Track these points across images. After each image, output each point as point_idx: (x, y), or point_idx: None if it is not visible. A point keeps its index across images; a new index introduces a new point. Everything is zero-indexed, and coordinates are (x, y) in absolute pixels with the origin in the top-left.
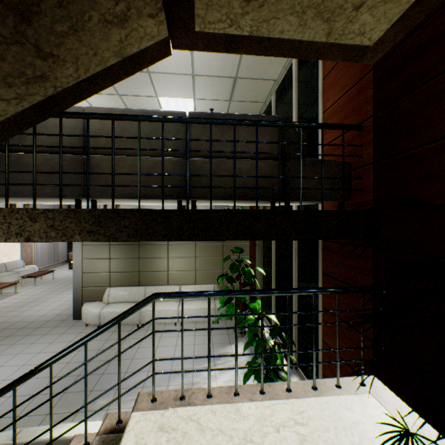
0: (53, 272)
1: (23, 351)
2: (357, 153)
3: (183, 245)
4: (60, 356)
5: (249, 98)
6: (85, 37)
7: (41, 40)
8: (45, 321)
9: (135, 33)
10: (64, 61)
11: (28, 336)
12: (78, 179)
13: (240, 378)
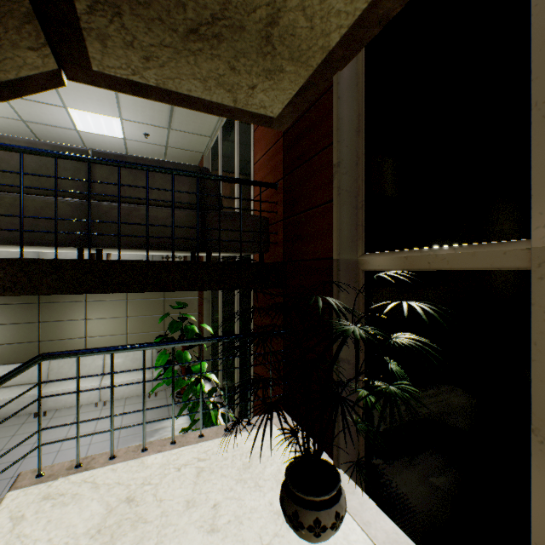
0: None
1: None
2: (274, 209)
3: (109, 302)
4: None
5: (192, 129)
6: None
7: None
8: None
9: (10, 61)
10: None
11: None
12: None
13: None
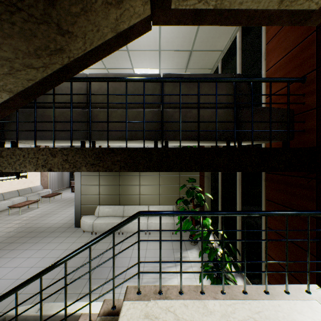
0: (61, 194)
1: (43, 248)
2: (299, 101)
3: (151, 176)
4: (72, 255)
5: (200, 66)
6: (92, 17)
7: (61, 20)
8: (57, 227)
9: (127, 12)
10: (76, 37)
11: (46, 238)
12: (83, 126)
13: (195, 277)
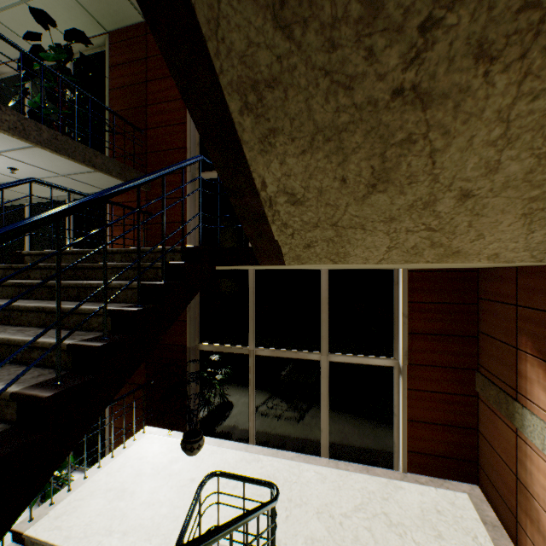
0: None
1: None
2: None
3: None
4: None
5: None
6: None
7: None
8: None
9: None
10: None
11: None
12: None
13: None
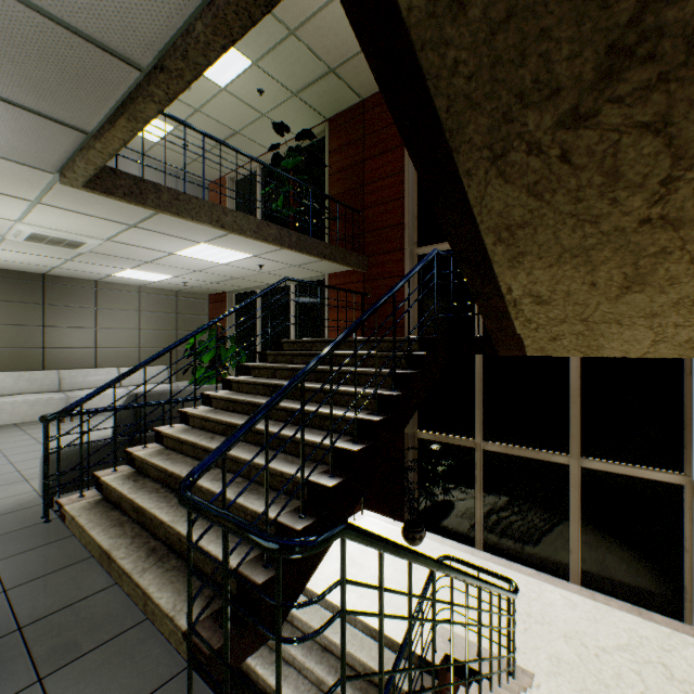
0: None
1: None
2: None
3: None
4: None
5: (236, 284)
6: None
7: None
8: None
9: None
10: None
11: None
12: None
13: None
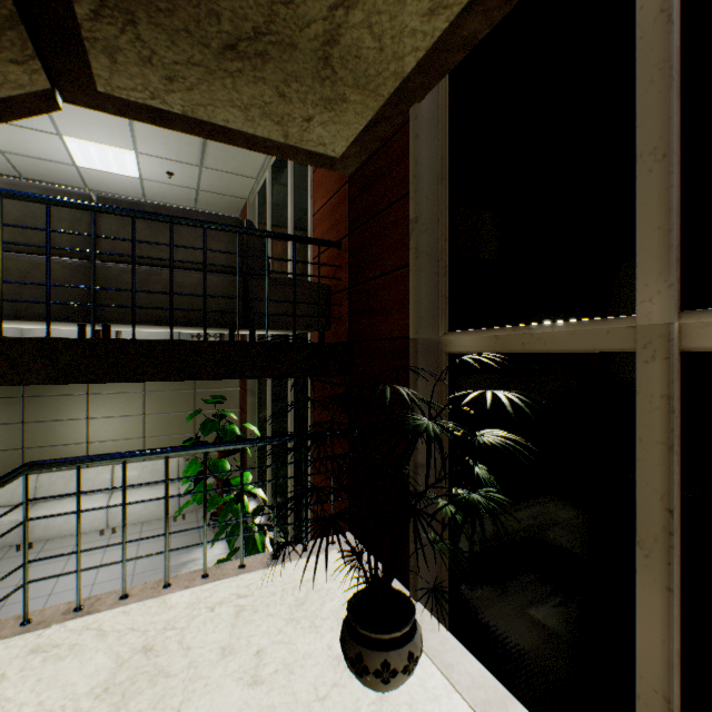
0: None
1: None
2: (338, 274)
3: (120, 396)
4: None
5: (232, 168)
6: None
7: None
8: None
9: None
10: None
11: None
12: None
13: None
